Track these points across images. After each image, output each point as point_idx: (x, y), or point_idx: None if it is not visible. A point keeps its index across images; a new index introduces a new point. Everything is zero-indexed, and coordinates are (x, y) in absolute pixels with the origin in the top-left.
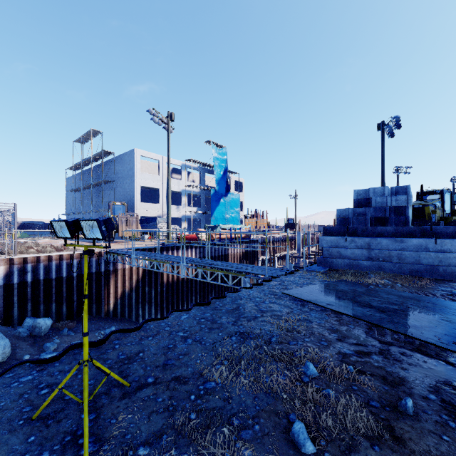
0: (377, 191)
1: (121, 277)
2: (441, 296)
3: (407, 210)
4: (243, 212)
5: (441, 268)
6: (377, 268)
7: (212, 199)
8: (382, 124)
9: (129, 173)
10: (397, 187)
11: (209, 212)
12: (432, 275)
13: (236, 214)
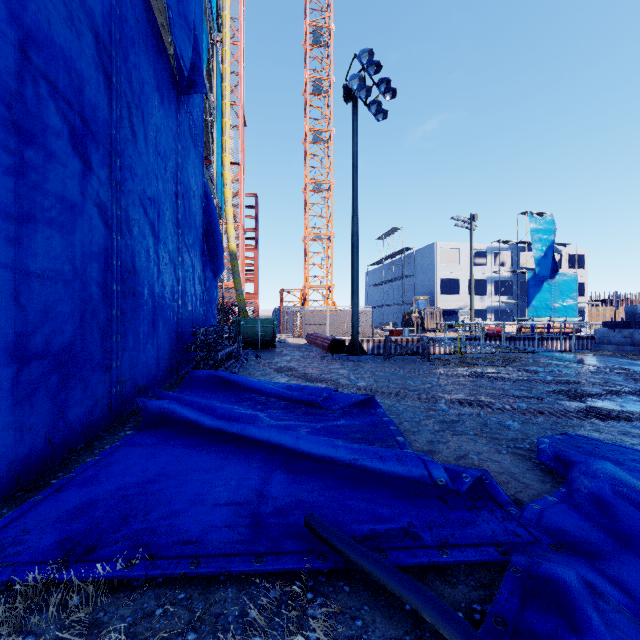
0: None
1: None
2: None
3: None
4: (585, 298)
5: None
6: (637, 352)
7: (529, 284)
8: None
9: (429, 267)
10: None
11: (525, 301)
12: None
13: (570, 301)
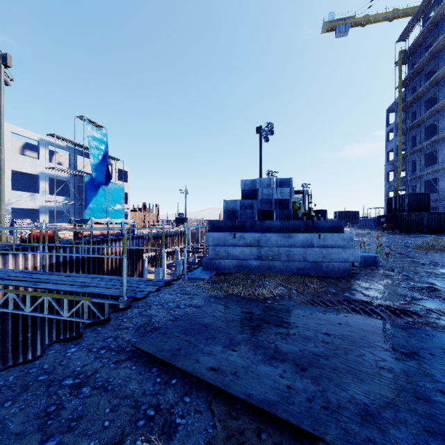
0: (263, 182)
1: None
2: (339, 304)
3: (290, 203)
4: (129, 205)
5: (324, 264)
6: (266, 269)
7: (87, 187)
8: (260, 128)
9: None
10: (281, 179)
11: (83, 203)
12: (317, 272)
13: (119, 206)
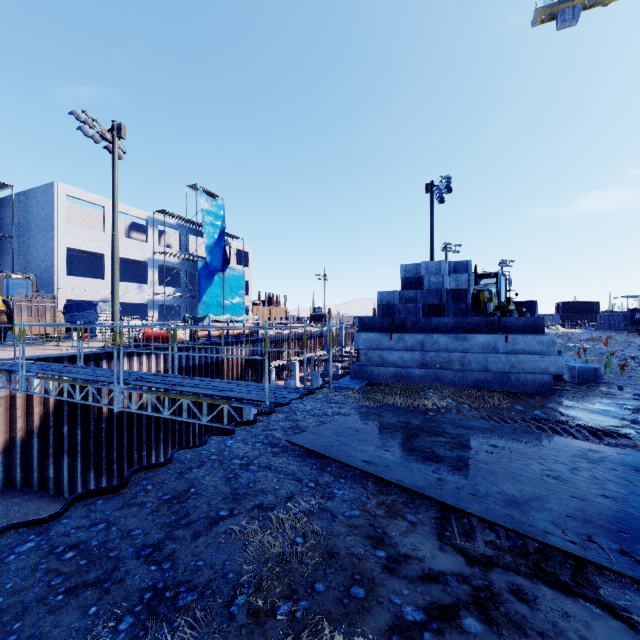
0: (431, 267)
1: (6, 412)
2: (523, 422)
3: (468, 295)
4: (250, 297)
5: (513, 376)
6: (433, 380)
7: (200, 275)
8: (431, 185)
9: (43, 224)
10: (456, 263)
11: (196, 296)
12: (503, 386)
13: (239, 299)
